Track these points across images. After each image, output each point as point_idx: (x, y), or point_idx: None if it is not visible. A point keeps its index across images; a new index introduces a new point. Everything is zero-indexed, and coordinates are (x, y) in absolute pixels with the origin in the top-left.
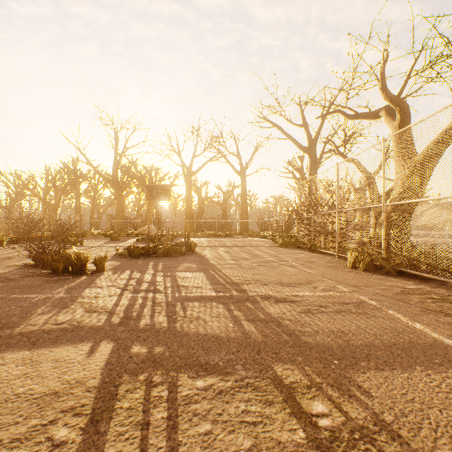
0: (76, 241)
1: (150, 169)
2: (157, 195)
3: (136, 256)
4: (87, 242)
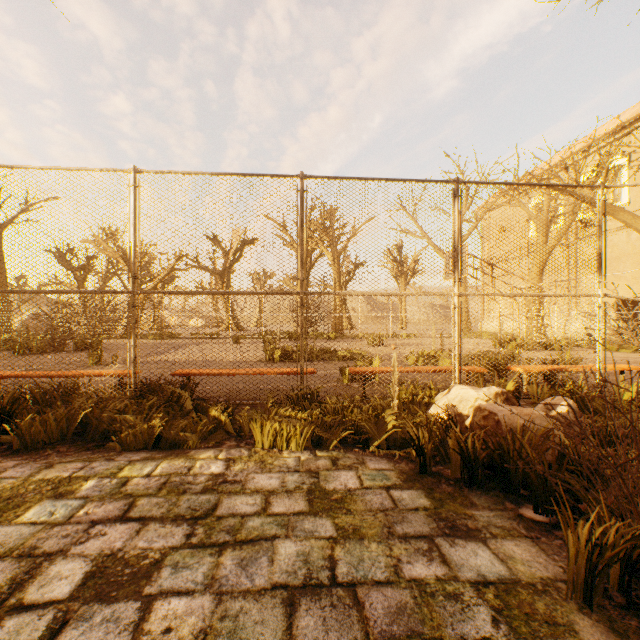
0: None
1: None
2: None
3: None
4: None
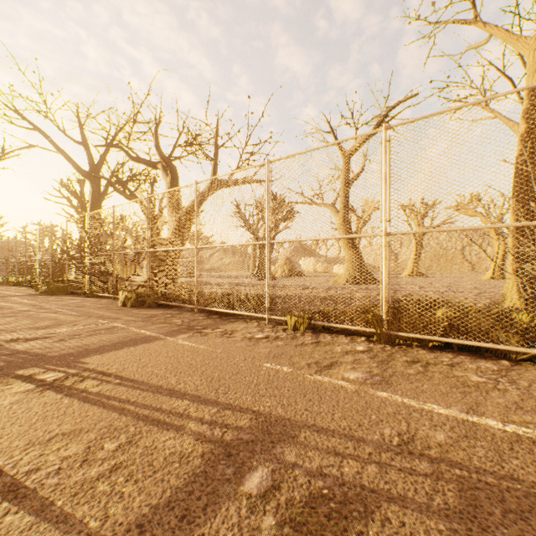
0: None
1: None
2: None
3: None
4: None
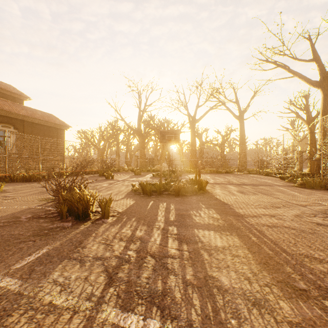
0: (109, 176)
1: (163, 122)
2: (168, 138)
3: (148, 193)
4: (118, 176)
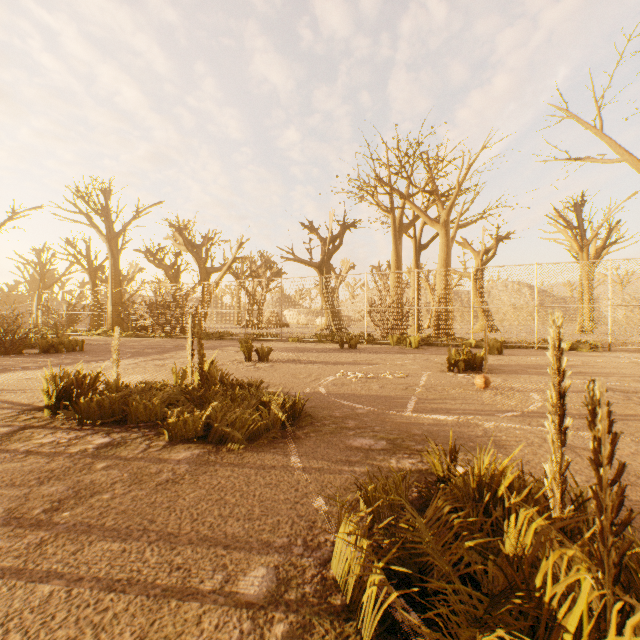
0: None
1: None
2: None
3: None
4: None
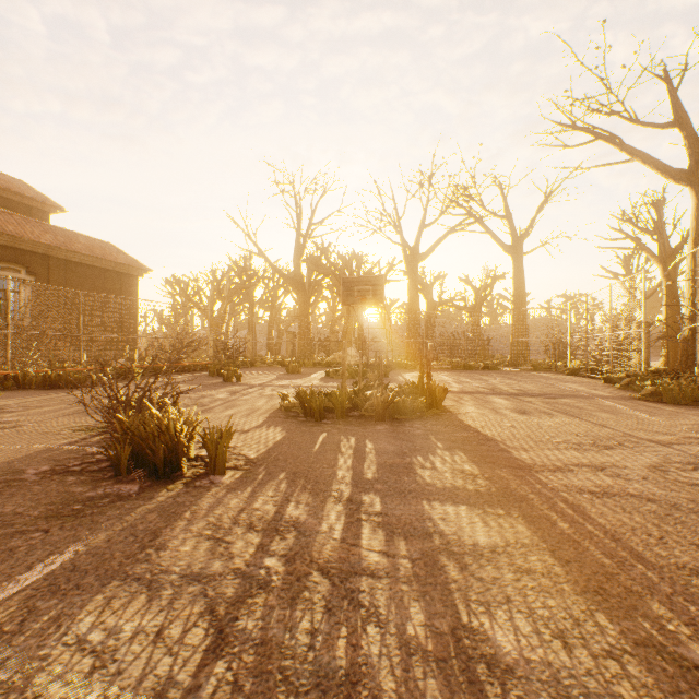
0: (231, 375)
1: (349, 259)
2: (359, 295)
3: (316, 415)
4: (251, 376)
